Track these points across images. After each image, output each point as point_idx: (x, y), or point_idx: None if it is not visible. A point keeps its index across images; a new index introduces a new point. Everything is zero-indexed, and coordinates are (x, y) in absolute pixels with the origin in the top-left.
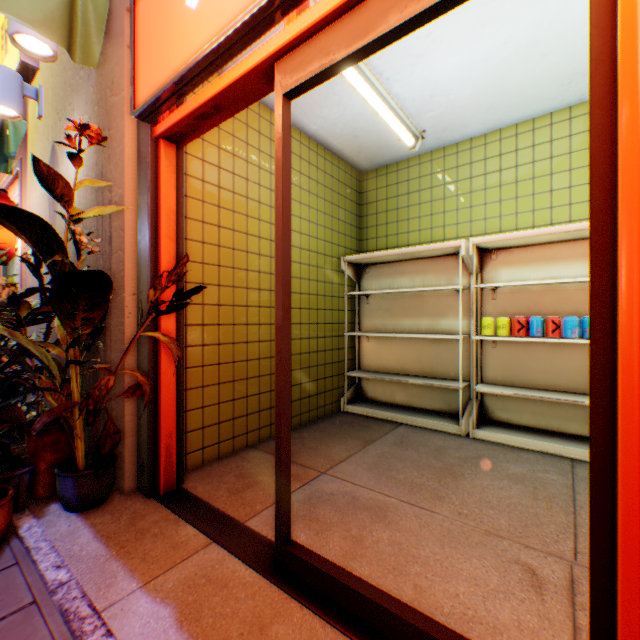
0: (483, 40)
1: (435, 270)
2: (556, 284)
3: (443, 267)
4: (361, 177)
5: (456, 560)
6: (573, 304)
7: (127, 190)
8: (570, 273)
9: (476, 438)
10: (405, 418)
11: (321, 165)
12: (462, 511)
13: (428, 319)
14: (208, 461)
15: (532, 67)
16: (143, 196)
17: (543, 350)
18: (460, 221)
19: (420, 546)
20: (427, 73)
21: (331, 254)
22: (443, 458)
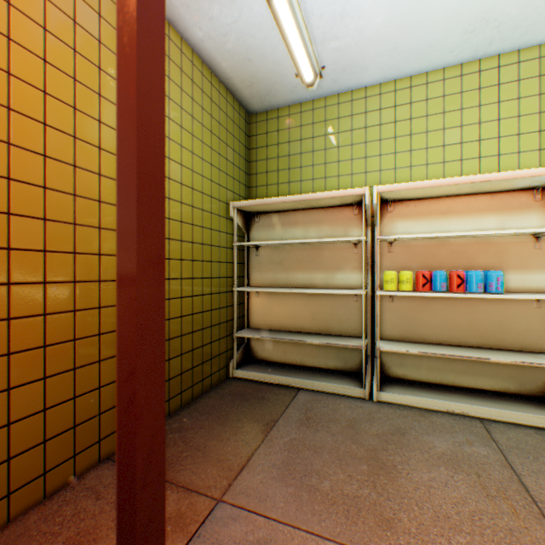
0: None
1: (331, 221)
2: (451, 238)
3: (339, 218)
4: (250, 119)
5: None
6: (467, 258)
7: None
8: (464, 227)
9: (381, 401)
10: (303, 382)
11: (207, 89)
12: None
13: (323, 273)
14: (20, 512)
15: None
16: None
17: (439, 304)
18: (355, 171)
19: None
20: None
21: (219, 197)
22: (362, 439)
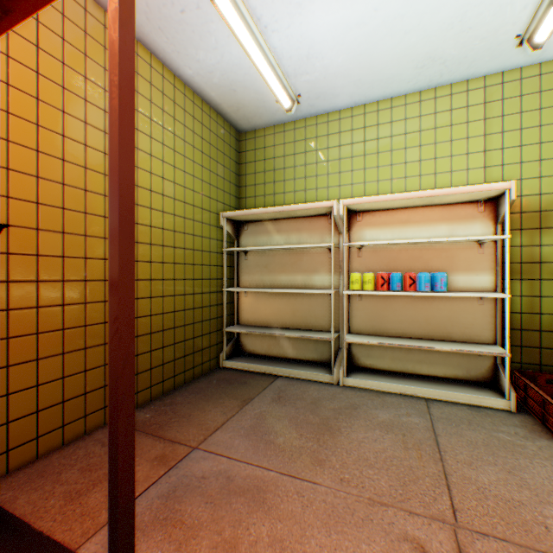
0: (358, 1)
1: (309, 229)
2: (410, 244)
3: (316, 226)
4: (240, 137)
5: (346, 552)
6: (423, 262)
7: None
8: (421, 235)
9: (346, 385)
10: (282, 370)
11: (198, 116)
12: (344, 477)
13: (303, 275)
14: (46, 452)
15: (396, 43)
16: None
17: (400, 302)
18: (331, 185)
19: (305, 539)
20: (305, 28)
21: (209, 209)
22: (320, 412)
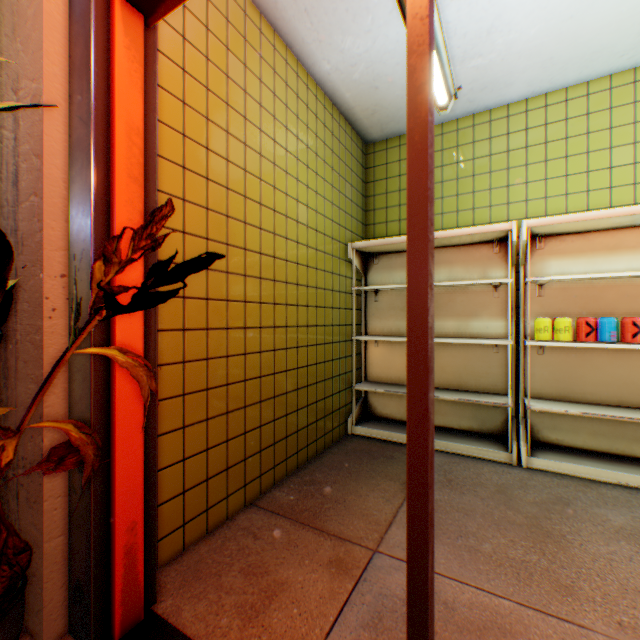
0: None
1: (464, 261)
2: (621, 278)
3: (475, 257)
4: (366, 149)
5: None
6: None
7: (47, 81)
8: (639, 265)
9: (532, 468)
10: (435, 443)
11: (328, 123)
12: (621, 619)
13: (455, 320)
14: (191, 543)
15: None
16: (79, 95)
17: (604, 357)
18: (494, 203)
19: None
20: None
21: (338, 238)
22: (518, 506)
